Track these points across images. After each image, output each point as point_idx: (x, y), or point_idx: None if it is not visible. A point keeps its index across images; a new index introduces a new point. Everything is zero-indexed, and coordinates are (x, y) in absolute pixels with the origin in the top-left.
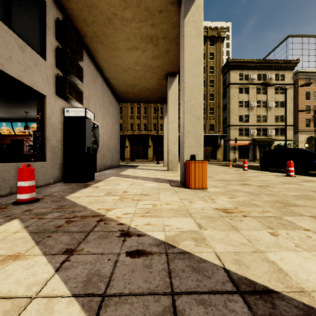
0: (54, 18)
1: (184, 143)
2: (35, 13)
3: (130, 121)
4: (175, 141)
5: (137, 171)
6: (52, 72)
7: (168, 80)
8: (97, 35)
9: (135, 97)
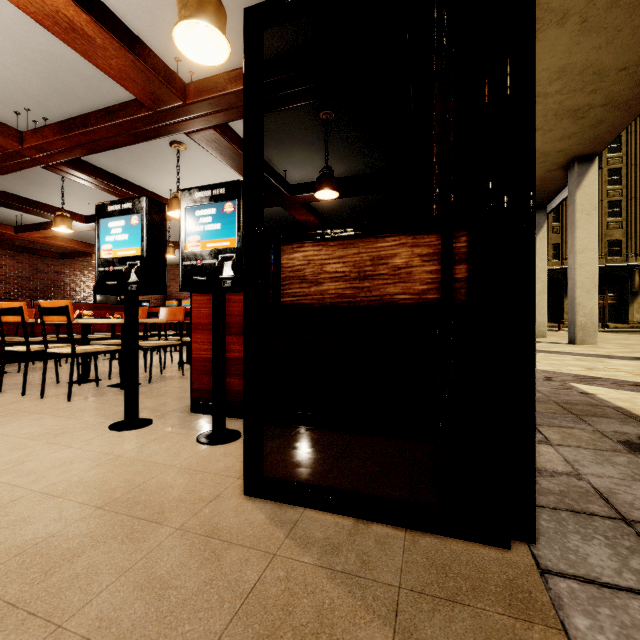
0: None
1: None
2: None
3: None
4: (590, 288)
5: None
6: None
7: (572, 170)
8: None
9: None
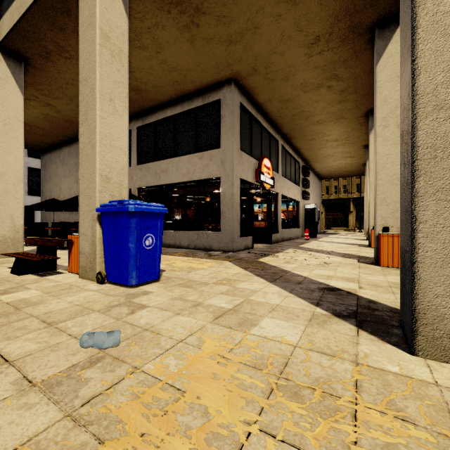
0: (301, 166)
1: (367, 220)
2: (297, 170)
3: (325, 184)
4: None
5: (338, 236)
6: (301, 190)
7: (365, 168)
8: (316, 161)
9: (335, 175)
